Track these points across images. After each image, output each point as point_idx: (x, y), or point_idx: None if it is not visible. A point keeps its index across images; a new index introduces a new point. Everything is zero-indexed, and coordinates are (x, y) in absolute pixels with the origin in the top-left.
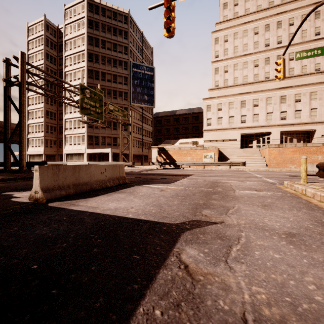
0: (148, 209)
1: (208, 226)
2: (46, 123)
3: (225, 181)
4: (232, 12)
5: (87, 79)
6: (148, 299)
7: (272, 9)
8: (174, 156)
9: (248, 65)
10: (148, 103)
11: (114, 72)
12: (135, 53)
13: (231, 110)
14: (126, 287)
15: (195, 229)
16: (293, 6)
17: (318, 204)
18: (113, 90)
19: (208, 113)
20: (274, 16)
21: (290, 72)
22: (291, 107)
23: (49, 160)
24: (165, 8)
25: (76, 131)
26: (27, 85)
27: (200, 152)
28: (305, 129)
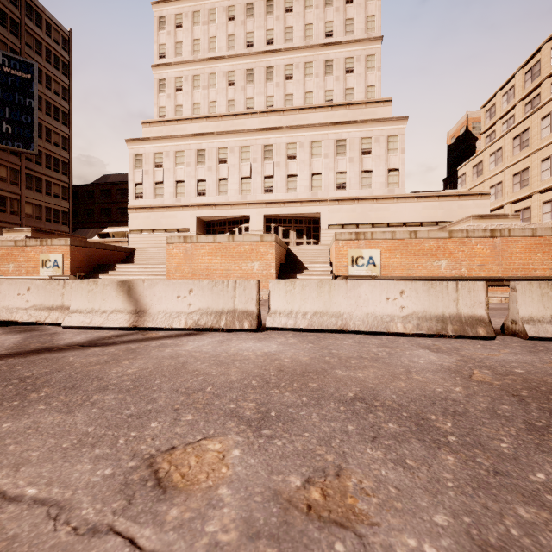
0: None
1: None
2: None
3: None
4: None
5: None
6: None
7: None
8: None
9: (218, 80)
10: (15, 142)
11: None
12: None
13: (178, 168)
14: None
15: None
16: None
17: None
18: None
19: (136, 171)
20: None
21: (288, 101)
22: (282, 168)
23: None
24: None
25: None
26: None
27: (34, 251)
28: (303, 212)
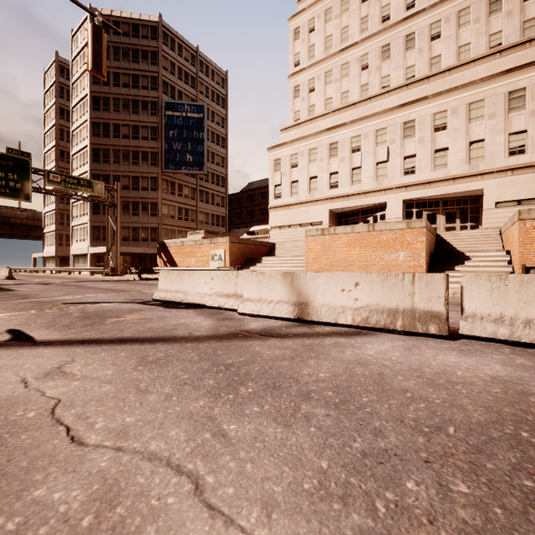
0: None
1: None
2: (60, 210)
3: None
4: None
5: (91, 138)
6: None
7: None
8: (176, 256)
9: (350, 69)
10: (194, 167)
11: (135, 122)
12: (177, 85)
13: (312, 165)
14: None
15: None
16: None
17: None
18: (132, 152)
19: (276, 174)
20: None
21: (434, 65)
22: (426, 143)
23: (66, 265)
24: None
25: (81, 220)
26: (43, 158)
27: (206, 248)
28: (457, 191)
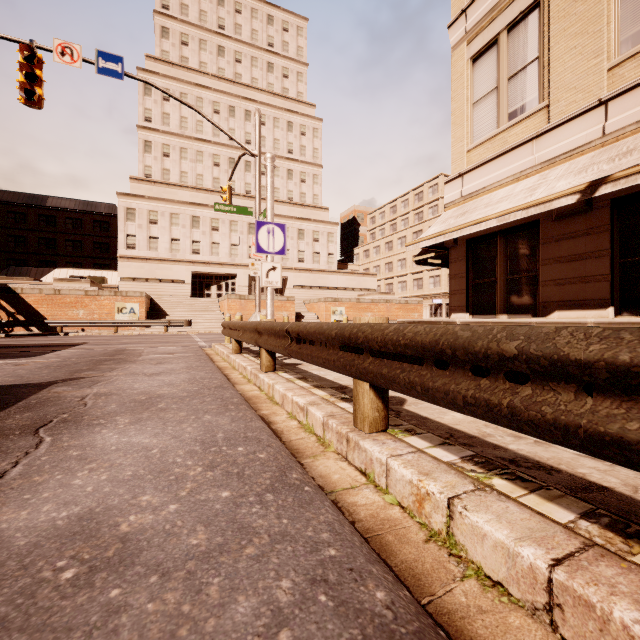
0: (1, 379)
1: (85, 378)
2: None
3: (139, 349)
4: (177, 52)
5: None
6: (25, 401)
7: (239, 86)
8: (42, 307)
9: (204, 158)
10: None
11: None
12: None
13: (175, 228)
14: (4, 402)
15: (69, 381)
16: (266, 98)
17: (215, 359)
18: None
19: (129, 223)
20: (241, 99)
21: (262, 191)
22: None
23: None
24: (23, 54)
25: None
26: None
27: (108, 300)
28: None
